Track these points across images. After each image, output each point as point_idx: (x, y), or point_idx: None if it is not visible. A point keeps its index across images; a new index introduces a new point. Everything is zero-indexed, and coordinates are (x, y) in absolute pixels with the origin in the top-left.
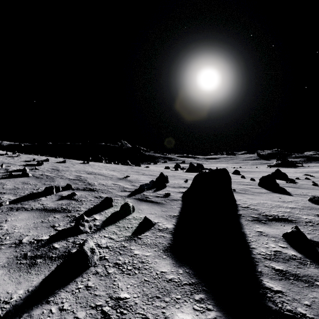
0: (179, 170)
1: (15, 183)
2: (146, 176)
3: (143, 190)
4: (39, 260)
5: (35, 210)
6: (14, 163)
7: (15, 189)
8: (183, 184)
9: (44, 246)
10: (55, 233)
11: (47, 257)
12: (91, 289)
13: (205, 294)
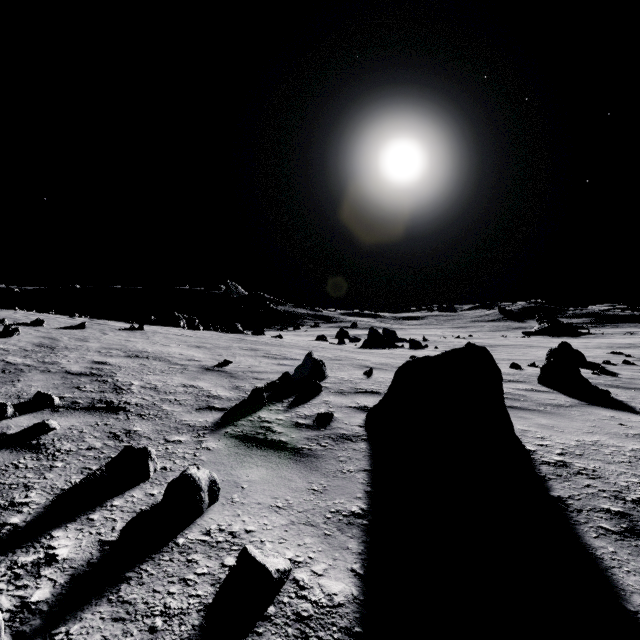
0: (347, 343)
1: None
2: (272, 361)
3: (261, 404)
4: None
5: None
6: None
7: None
8: (363, 381)
9: None
10: None
11: None
12: None
13: None
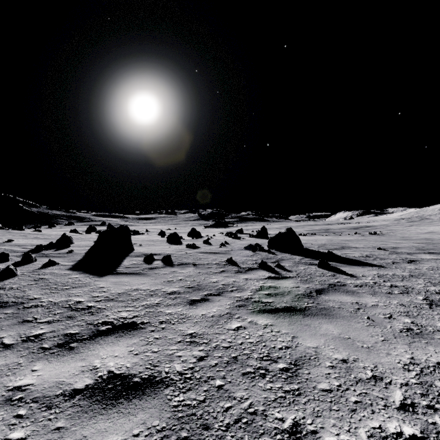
0: (93, 233)
1: None
2: (41, 240)
3: (41, 251)
4: None
5: None
6: None
7: None
8: (92, 244)
9: None
10: None
11: None
12: (23, 279)
13: (86, 274)
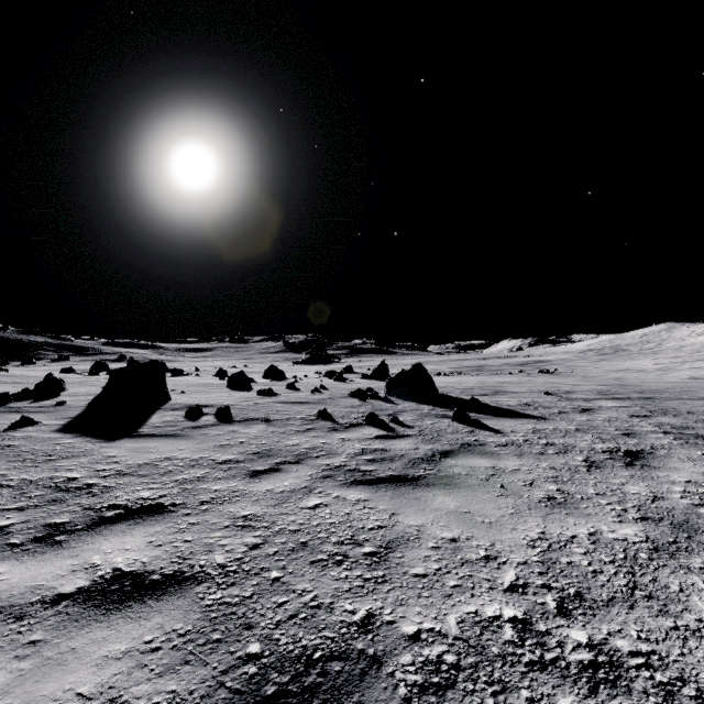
0: (103, 374)
1: None
2: (7, 385)
3: (8, 403)
4: None
5: None
6: None
7: None
8: (98, 391)
9: None
10: None
11: None
12: None
13: (87, 437)
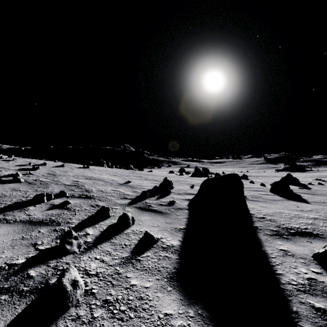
0: (184, 174)
1: (3, 190)
2: (149, 181)
3: (146, 197)
4: (4, 297)
5: (18, 222)
6: (7, 167)
7: (2, 197)
8: (189, 190)
9: (15, 275)
10: (35, 254)
11: (16, 292)
12: None
13: None
